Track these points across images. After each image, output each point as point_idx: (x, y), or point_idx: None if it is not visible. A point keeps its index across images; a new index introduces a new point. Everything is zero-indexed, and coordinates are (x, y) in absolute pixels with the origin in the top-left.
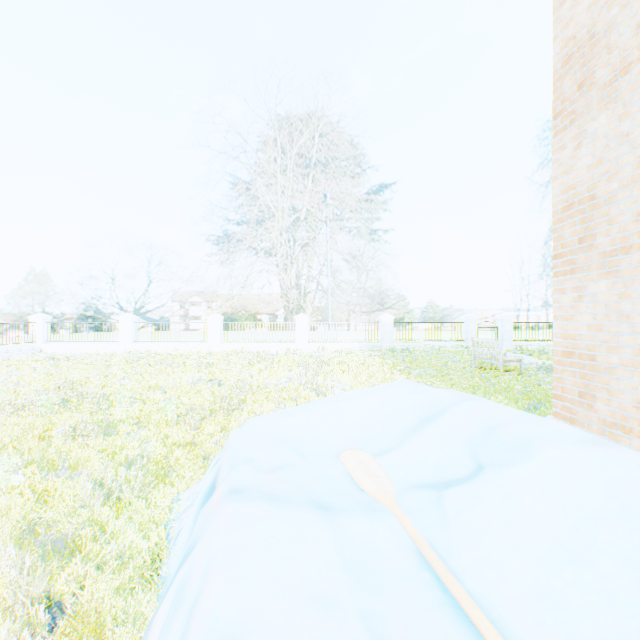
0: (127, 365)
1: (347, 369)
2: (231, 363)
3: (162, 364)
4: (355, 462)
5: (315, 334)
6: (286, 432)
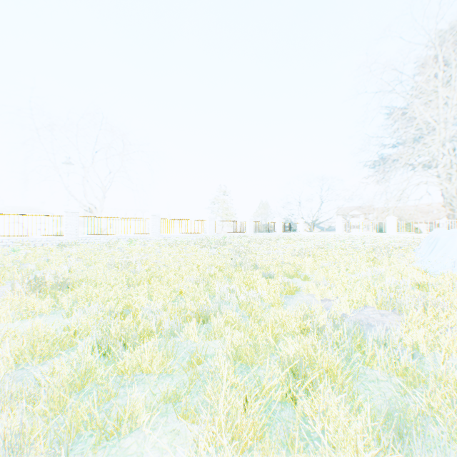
0: None
1: None
2: None
3: None
4: None
5: None
6: None
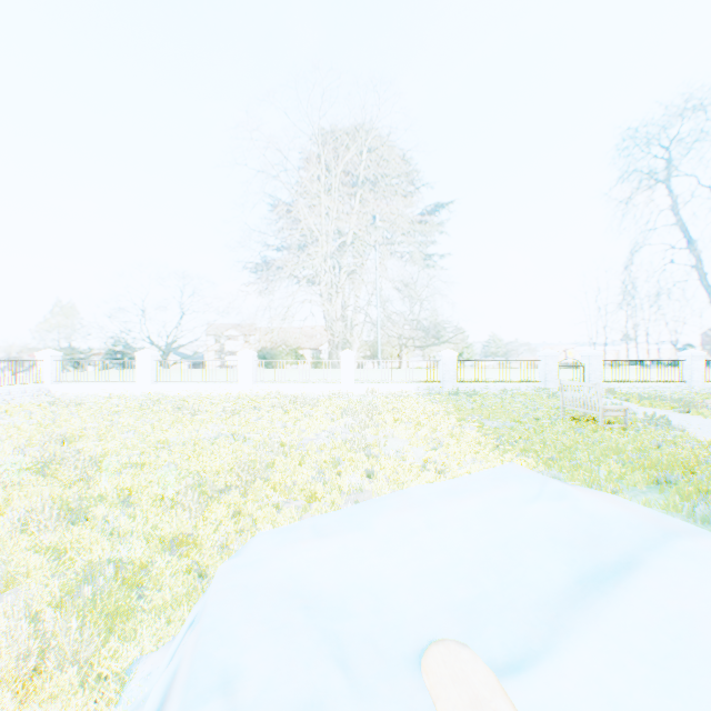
0: (139, 412)
1: (403, 419)
2: (262, 410)
3: (180, 410)
4: (461, 701)
5: (363, 374)
6: (314, 579)
